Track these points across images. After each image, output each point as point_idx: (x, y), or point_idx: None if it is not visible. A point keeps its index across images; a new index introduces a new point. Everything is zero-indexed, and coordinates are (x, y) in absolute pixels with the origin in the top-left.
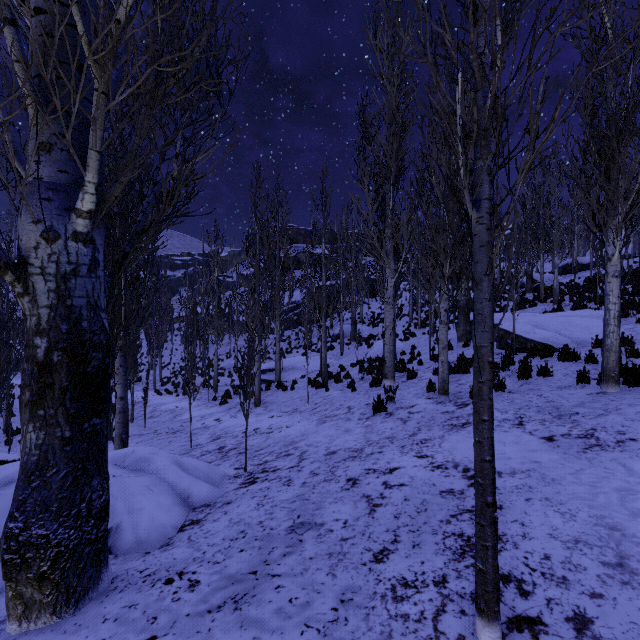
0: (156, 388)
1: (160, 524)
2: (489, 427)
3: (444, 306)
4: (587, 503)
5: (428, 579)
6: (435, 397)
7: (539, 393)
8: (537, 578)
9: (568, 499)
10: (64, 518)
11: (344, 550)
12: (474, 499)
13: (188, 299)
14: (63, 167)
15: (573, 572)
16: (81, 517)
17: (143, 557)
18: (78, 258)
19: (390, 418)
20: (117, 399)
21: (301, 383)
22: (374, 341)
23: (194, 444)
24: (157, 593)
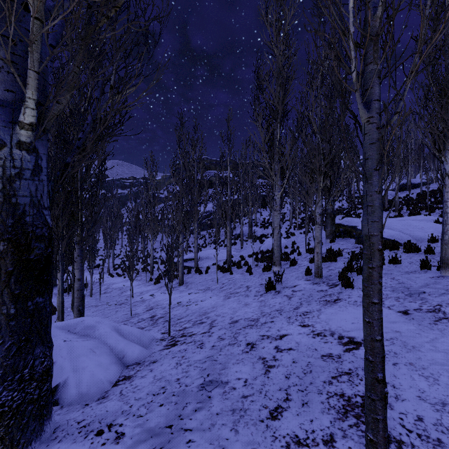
0: (110, 272)
1: (99, 380)
2: (379, 309)
3: (319, 211)
4: (446, 368)
5: (318, 438)
6: (312, 279)
7: (392, 276)
8: (414, 439)
9: (429, 364)
10: (8, 382)
11: (245, 407)
12: (350, 363)
13: (132, 209)
14: (9, 87)
15: (446, 434)
16: (24, 381)
17: (82, 409)
18: (22, 163)
19: (278, 295)
20: (75, 280)
21: (212, 269)
22: (265, 239)
23: (133, 313)
24: (88, 444)
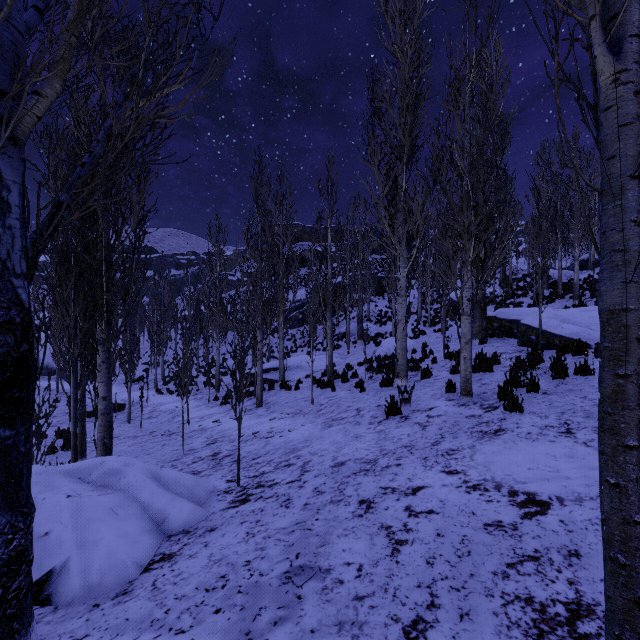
0: (158, 387)
1: (120, 562)
2: (639, 459)
3: (467, 295)
4: None
5: None
6: (456, 398)
7: (582, 394)
8: None
9: None
10: None
11: (360, 618)
12: (535, 539)
13: (190, 296)
14: None
15: None
16: None
17: (88, 613)
18: None
19: (406, 422)
20: (99, 399)
21: (306, 383)
22: (382, 339)
23: (187, 449)
24: None
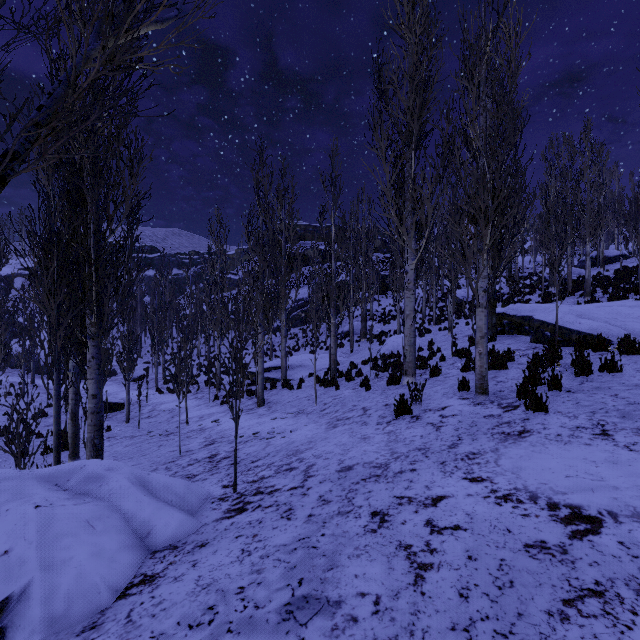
0: (158, 386)
1: (91, 586)
2: None
3: (483, 285)
4: None
5: None
6: (470, 397)
7: (612, 392)
8: None
9: None
10: None
11: None
12: (592, 566)
13: (191, 294)
14: None
15: None
16: None
17: None
18: None
19: (417, 423)
20: (89, 397)
21: (308, 381)
22: (386, 338)
23: (184, 450)
24: None
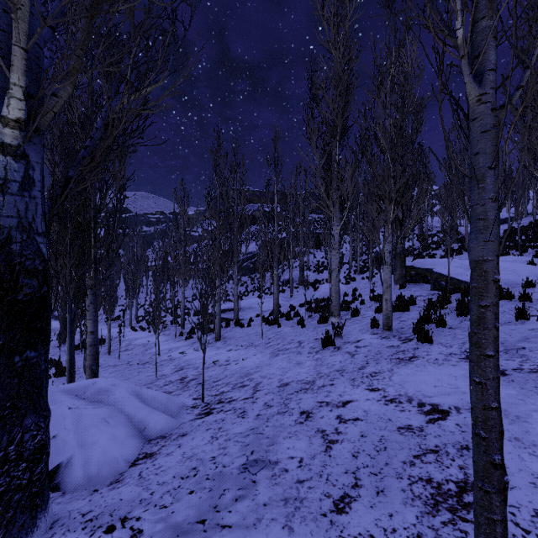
0: (132, 325)
1: (112, 458)
2: (495, 364)
3: (388, 248)
4: None
5: None
6: (379, 332)
7: None
8: None
9: None
10: None
11: (301, 495)
12: (436, 437)
13: (159, 249)
14: None
15: None
16: (9, 461)
17: (90, 496)
18: (7, 173)
19: (338, 352)
20: (88, 333)
21: (256, 321)
22: (319, 285)
23: (159, 374)
24: None
